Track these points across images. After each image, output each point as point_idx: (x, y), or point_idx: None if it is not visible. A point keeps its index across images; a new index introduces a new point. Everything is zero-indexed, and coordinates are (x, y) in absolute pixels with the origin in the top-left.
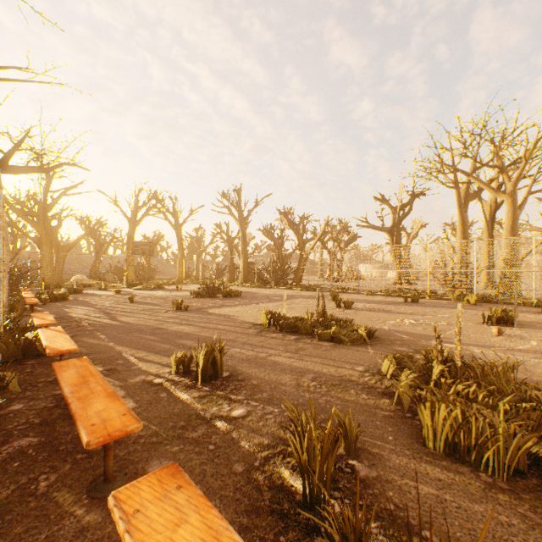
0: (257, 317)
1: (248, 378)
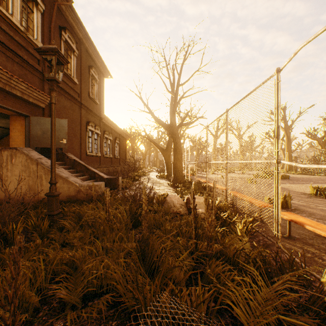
0: (304, 190)
1: (305, 211)
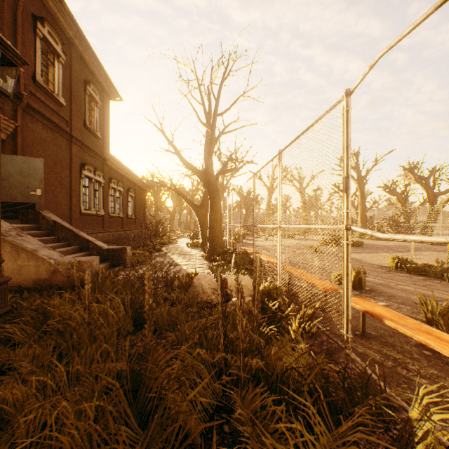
0: (382, 262)
1: (384, 292)
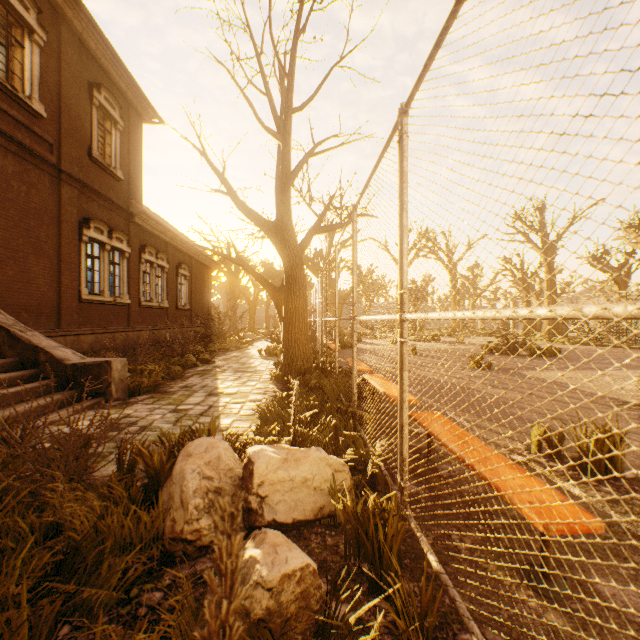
0: (616, 390)
1: None
